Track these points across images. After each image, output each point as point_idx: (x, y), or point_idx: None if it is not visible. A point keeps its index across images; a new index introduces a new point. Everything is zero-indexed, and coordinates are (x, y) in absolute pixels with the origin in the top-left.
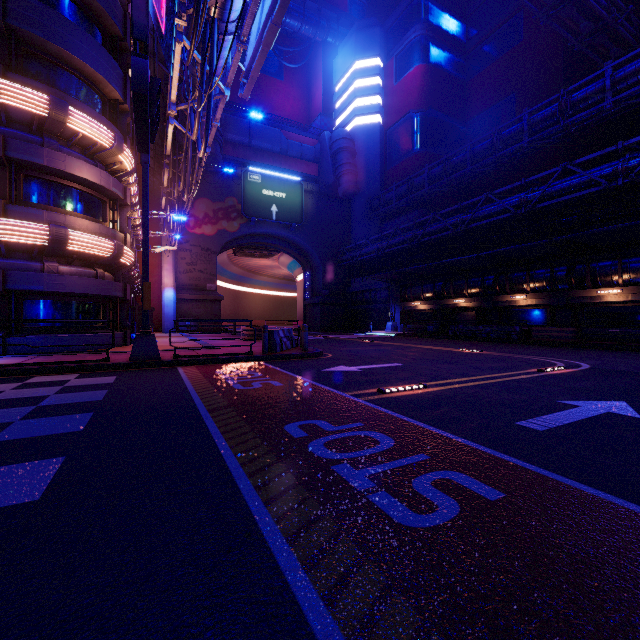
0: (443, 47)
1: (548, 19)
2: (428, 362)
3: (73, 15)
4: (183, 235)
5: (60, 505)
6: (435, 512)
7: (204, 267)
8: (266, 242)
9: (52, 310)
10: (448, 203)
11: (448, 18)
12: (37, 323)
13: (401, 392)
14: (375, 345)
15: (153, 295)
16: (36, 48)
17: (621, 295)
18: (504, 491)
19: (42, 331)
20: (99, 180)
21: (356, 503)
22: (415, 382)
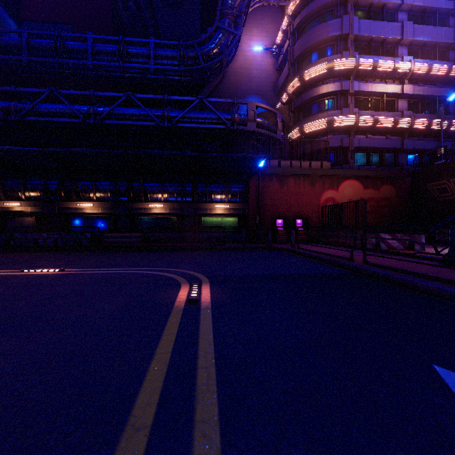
0: None
1: None
2: None
3: None
4: None
5: None
6: None
7: None
8: None
9: None
10: None
11: None
12: None
13: None
14: None
15: None
16: None
17: (163, 209)
18: None
19: None
20: None
21: None
22: None
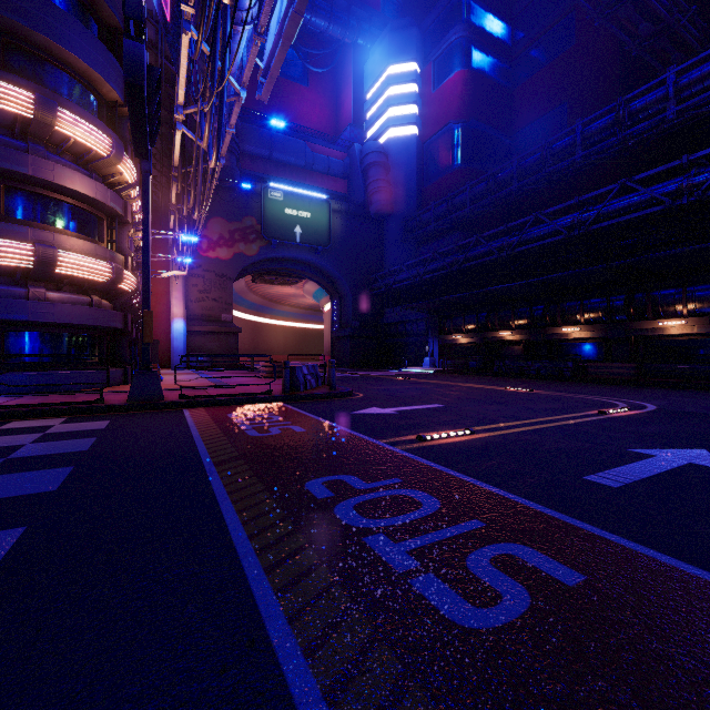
0: (487, 51)
1: (604, 19)
2: (473, 403)
3: (64, 2)
4: (195, 259)
5: (3, 599)
6: (499, 604)
7: (219, 295)
8: (289, 267)
9: (39, 343)
10: (492, 225)
11: (492, 19)
12: (21, 358)
13: (444, 439)
14: (412, 383)
15: (161, 327)
16: (19, 39)
17: (686, 327)
18: (584, 572)
19: (27, 368)
20: (94, 193)
21: (395, 592)
22: (460, 427)
